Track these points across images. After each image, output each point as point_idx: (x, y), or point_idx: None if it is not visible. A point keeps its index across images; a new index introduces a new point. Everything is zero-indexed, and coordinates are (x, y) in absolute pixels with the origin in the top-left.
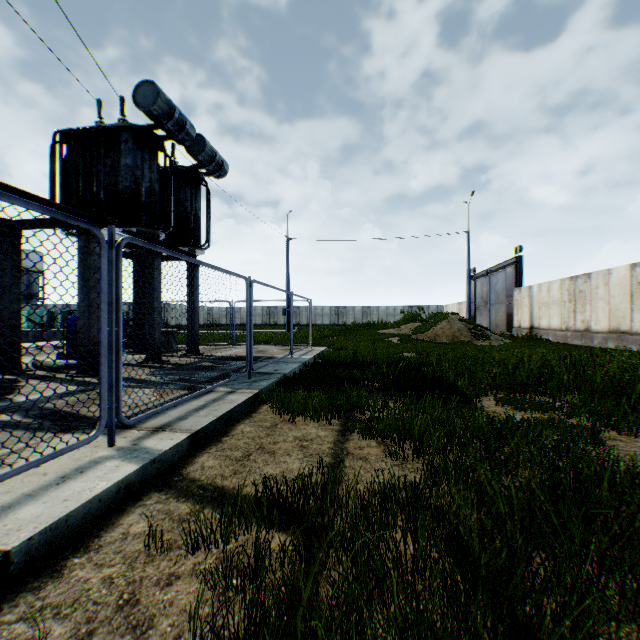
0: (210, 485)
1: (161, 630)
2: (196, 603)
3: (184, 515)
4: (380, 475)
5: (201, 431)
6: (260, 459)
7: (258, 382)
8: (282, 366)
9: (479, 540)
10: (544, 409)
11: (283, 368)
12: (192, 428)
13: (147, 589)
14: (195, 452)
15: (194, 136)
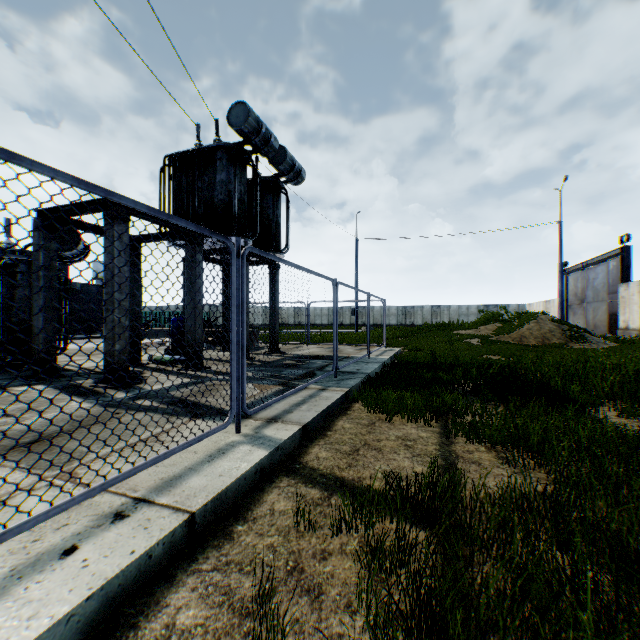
0: (330, 475)
1: (331, 597)
2: (368, 577)
3: (316, 499)
4: (500, 481)
5: (308, 424)
6: (369, 455)
7: (345, 381)
8: (362, 366)
9: None
10: None
11: (364, 368)
12: (300, 421)
13: (307, 560)
14: (306, 443)
15: (277, 148)
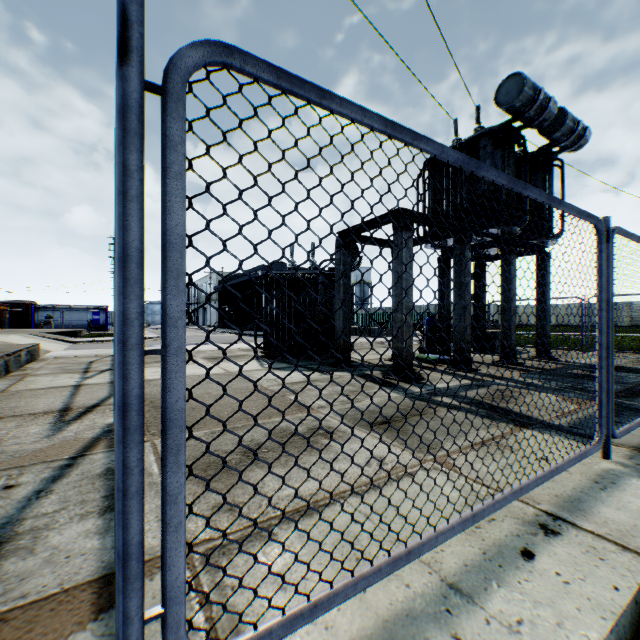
0: None
1: None
2: None
3: None
4: None
5: None
6: None
7: None
8: None
9: None
10: None
11: None
12: None
13: None
14: None
15: (554, 112)
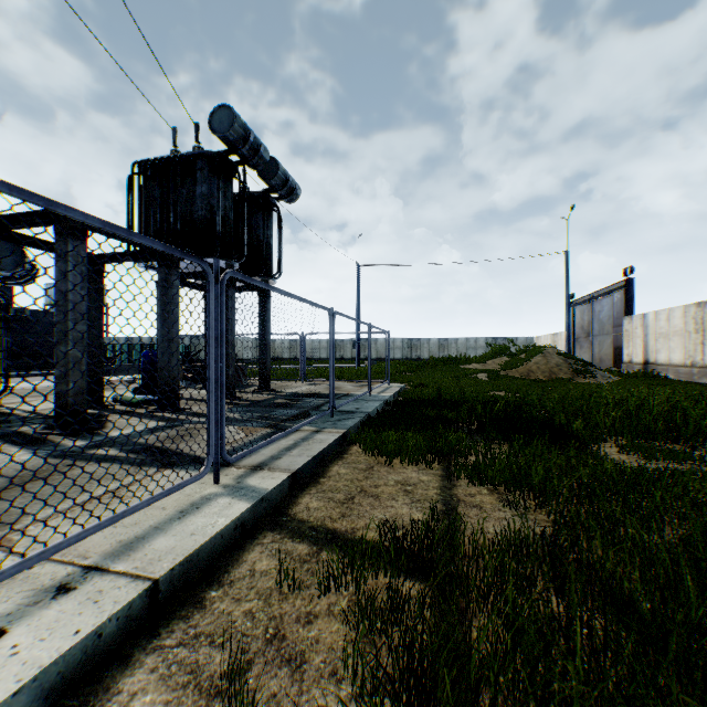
0: (321, 527)
1: (315, 665)
2: (355, 641)
3: (304, 556)
4: (501, 525)
5: (299, 471)
6: (365, 503)
7: (342, 421)
8: (362, 404)
9: (647, 598)
10: (680, 459)
11: (364, 406)
12: (290, 468)
13: (289, 625)
14: (296, 493)
15: (268, 159)
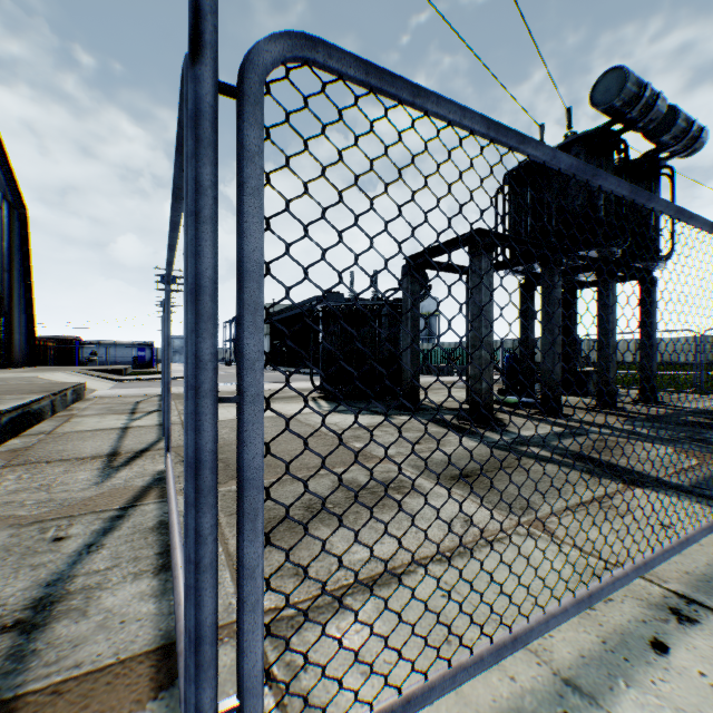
0: None
1: None
2: None
3: None
4: None
5: None
6: None
7: None
8: None
9: None
10: None
11: None
12: None
13: None
14: None
15: (663, 110)
